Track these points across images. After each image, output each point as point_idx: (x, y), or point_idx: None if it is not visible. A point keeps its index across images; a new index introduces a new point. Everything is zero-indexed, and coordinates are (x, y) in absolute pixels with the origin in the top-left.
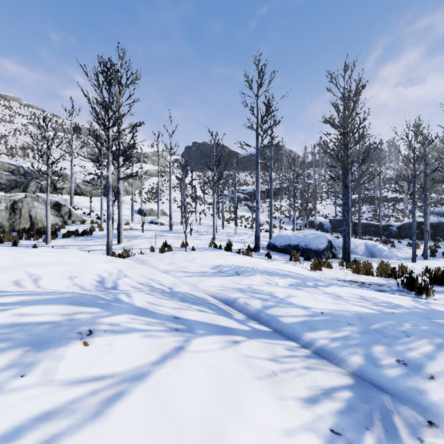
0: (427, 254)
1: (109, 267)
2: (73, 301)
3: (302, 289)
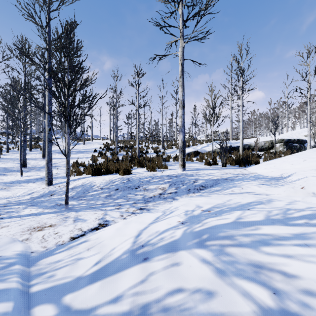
0: None
1: None
2: (217, 227)
3: None
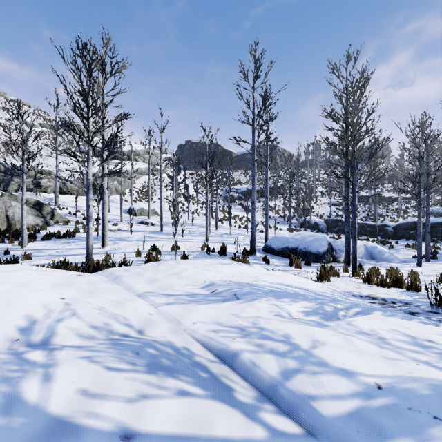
0: (429, 257)
1: (52, 299)
2: None
3: (327, 326)
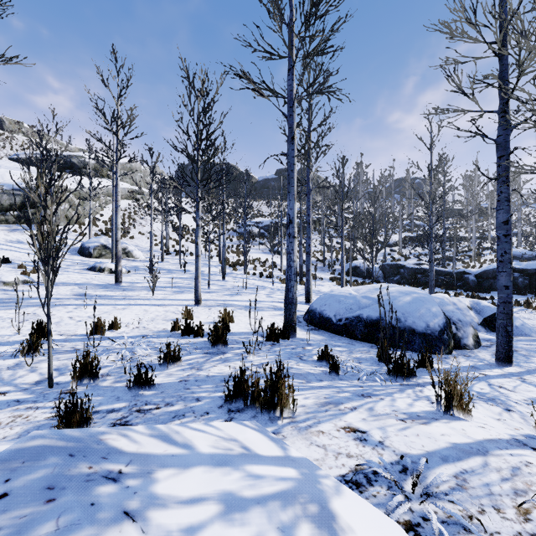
0: None
1: None
2: None
3: None
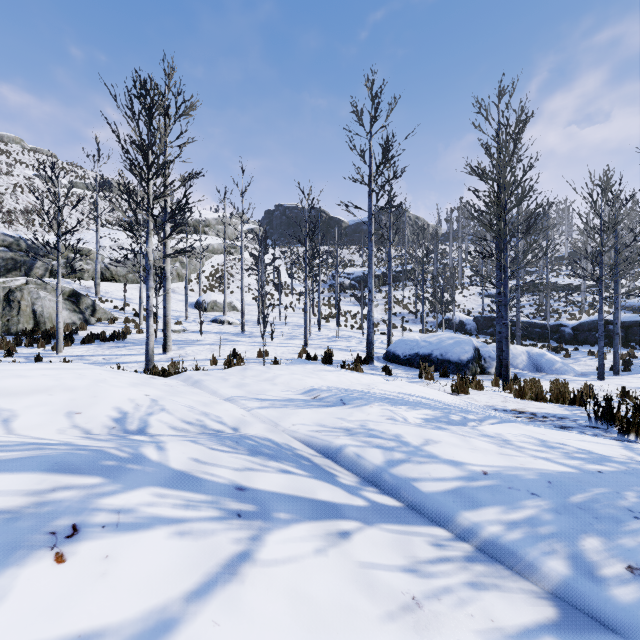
0: (618, 368)
1: (136, 394)
2: (55, 464)
3: (446, 429)
